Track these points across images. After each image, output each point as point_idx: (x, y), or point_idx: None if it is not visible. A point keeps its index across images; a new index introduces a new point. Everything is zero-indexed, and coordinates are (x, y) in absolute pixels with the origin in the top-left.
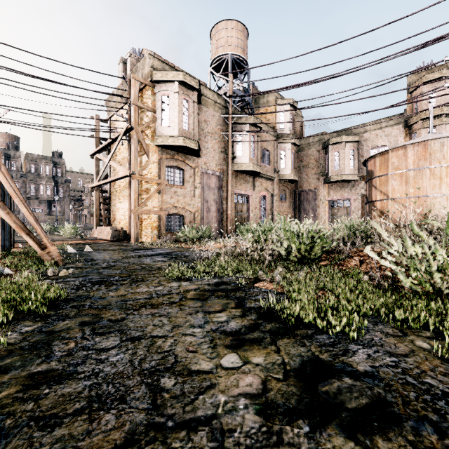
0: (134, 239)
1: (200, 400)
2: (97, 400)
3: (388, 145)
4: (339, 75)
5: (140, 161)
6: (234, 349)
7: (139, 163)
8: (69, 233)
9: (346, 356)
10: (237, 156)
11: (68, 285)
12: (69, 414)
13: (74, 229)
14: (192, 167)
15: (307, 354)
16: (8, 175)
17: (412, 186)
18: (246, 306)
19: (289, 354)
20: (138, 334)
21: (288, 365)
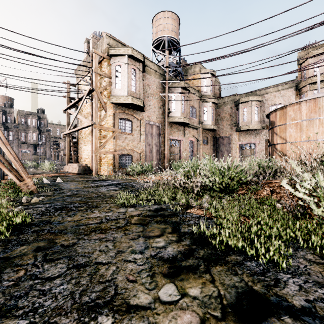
0: (95, 173)
1: None
2: None
3: (283, 103)
4: (248, 50)
5: (100, 114)
6: (171, 278)
7: (99, 116)
8: (47, 168)
9: (278, 287)
10: (172, 111)
11: (35, 211)
12: None
13: (51, 165)
14: (138, 119)
15: (241, 285)
16: None
17: (305, 133)
18: (181, 231)
19: (224, 285)
20: (84, 260)
21: (225, 298)
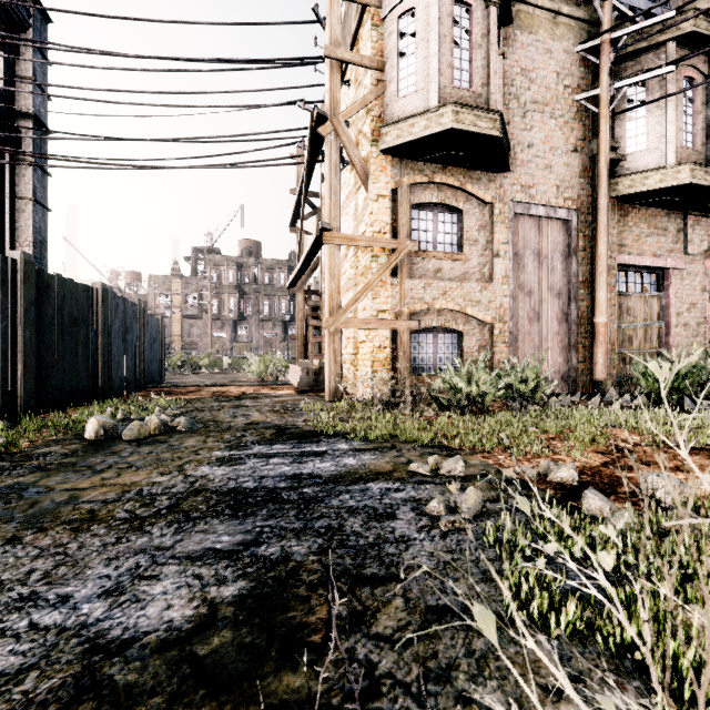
0: (329, 392)
1: None
2: None
3: None
4: None
5: (355, 205)
6: None
7: (354, 211)
8: (257, 370)
9: None
10: (628, 155)
11: None
12: None
13: (261, 363)
14: (485, 200)
15: None
16: None
17: None
18: None
19: None
20: None
21: None
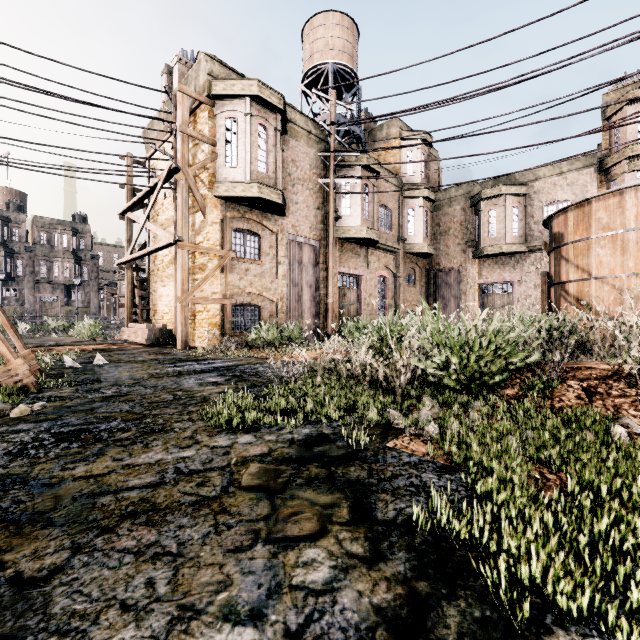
0: (181, 343)
1: None
2: None
3: (572, 199)
4: (503, 86)
5: (193, 221)
6: None
7: (191, 224)
8: (85, 333)
9: None
10: (342, 216)
11: (5, 444)
12: None
13: (93, 326)
14: (273, 231)
15: None
16: None
17: (634, 257)
18: (377, 518)
19: None
20: None
21: None
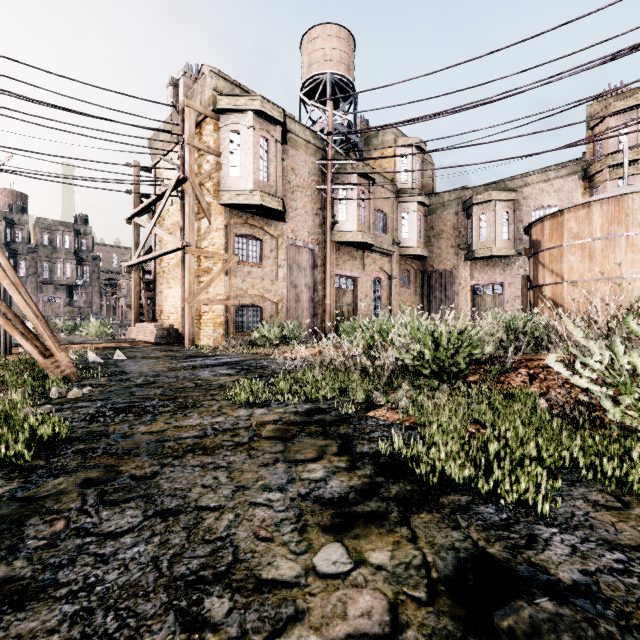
0: (188, 341)
1: None
2: None
3: (558, 205)
4: (489, 101)
5: (198, 227)
6: (338, 533)
7: (197, 230)
8: (95, 332)
9: (533, 550)
10: (339, 221)
11: (77, 414)
12: None
13: (102, 326)
14: (274, 236)
15: (465, 545)
16: None
17: (600, 264)
18: (356, 452)
19: (433, 545)
20: (175, 503)
21: (434, 568)
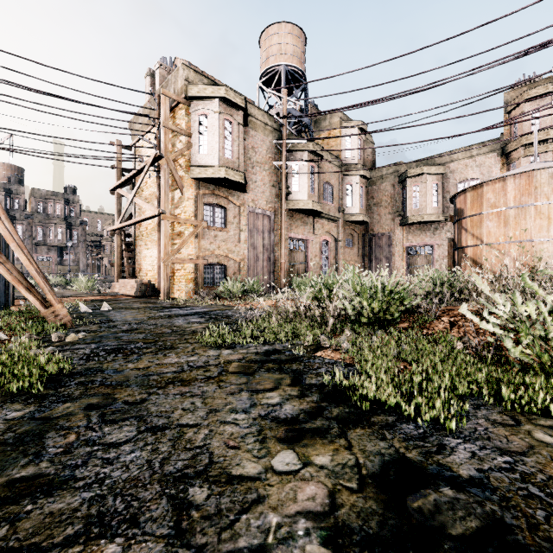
0: (164, 295)
1: (242, 523)
2: (98, 521)
3: (480, 178)
4: (420, 90)
5: (172, 197)
6: (290, 443)
7: (171, 199)
8: (83, 287)
9: (442, 455)
10: (293, 192)
11: (76, 355)
12: (57, 545)
13: (89, 282)
14: (237, 205)
15: (389, 452)
16: (3, 213)
17: (513, 229)
18: (305, 383)
19: (364, 452)
20: (162, 422)
21: (364, 467)
